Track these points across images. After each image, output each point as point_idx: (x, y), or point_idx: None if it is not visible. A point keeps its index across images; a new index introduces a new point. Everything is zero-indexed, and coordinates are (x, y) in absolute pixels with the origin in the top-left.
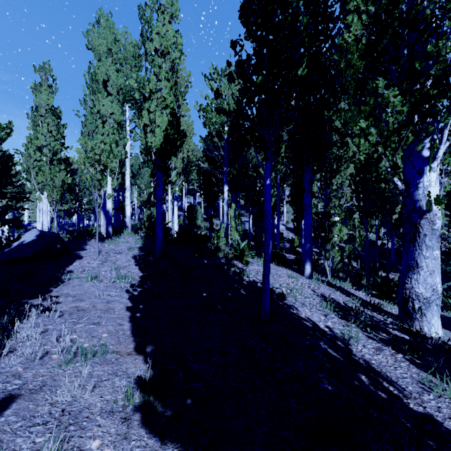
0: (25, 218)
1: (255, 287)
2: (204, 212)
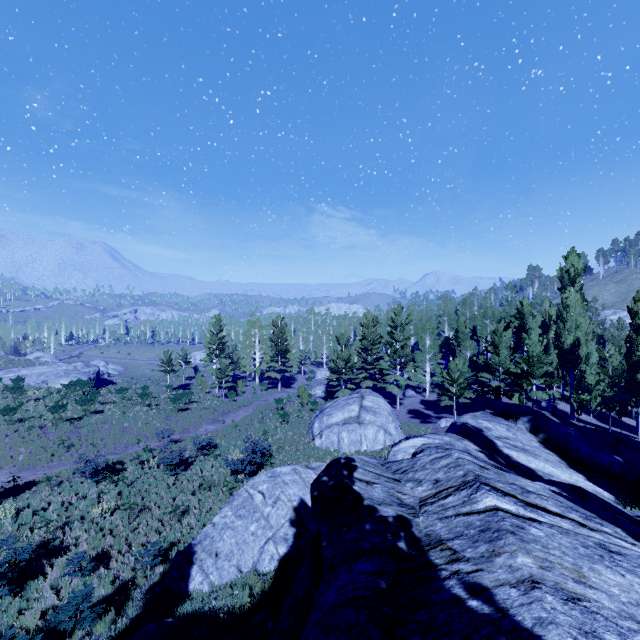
0: None
1: (628, 424)
2: None
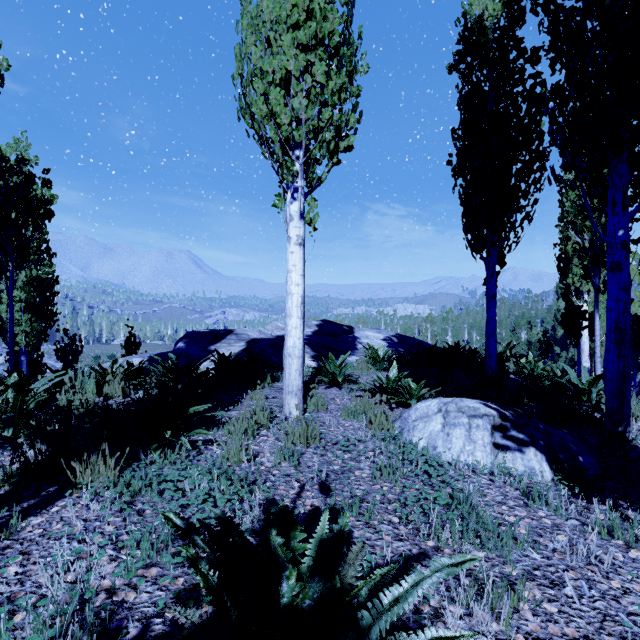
0: None
1: None
2: None
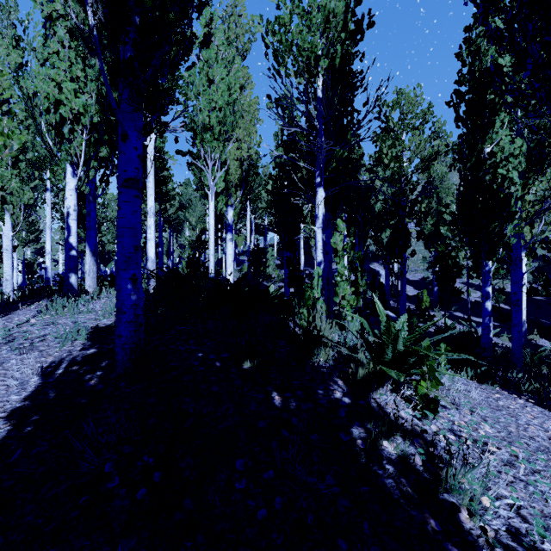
0: (60, 266)
1: None
2: (278, 257)
